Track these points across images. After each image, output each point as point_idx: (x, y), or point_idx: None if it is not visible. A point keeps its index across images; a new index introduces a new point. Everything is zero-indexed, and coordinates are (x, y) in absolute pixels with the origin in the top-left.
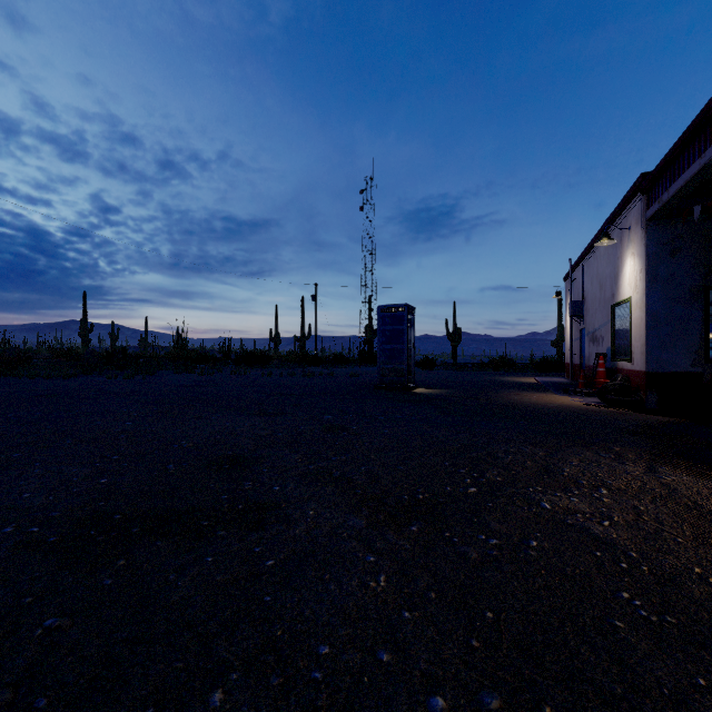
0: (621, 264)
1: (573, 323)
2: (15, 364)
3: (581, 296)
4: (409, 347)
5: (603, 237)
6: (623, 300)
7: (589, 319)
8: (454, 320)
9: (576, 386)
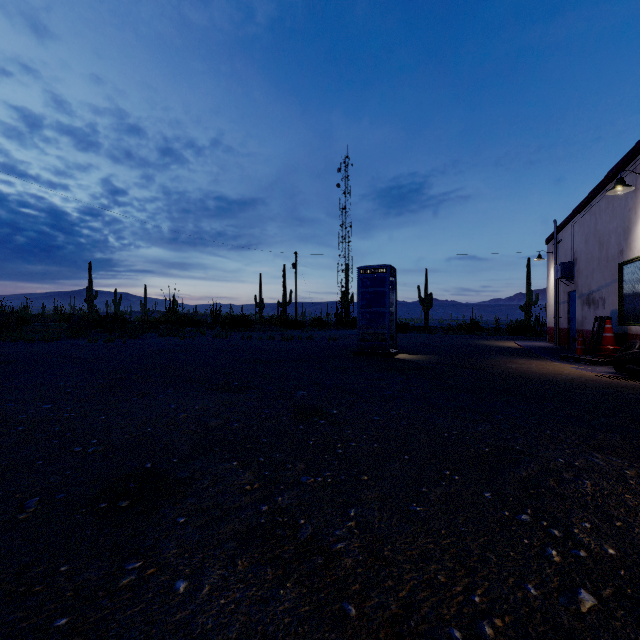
0: (635, 215)
1: (558, 285)
2: (5, 327)
3: (570, 257)
4: (391, 310)
5: (618, 184)
6: (639, 256)
7: (582, 281)
8: (426, 286)
9: (568, 352)
